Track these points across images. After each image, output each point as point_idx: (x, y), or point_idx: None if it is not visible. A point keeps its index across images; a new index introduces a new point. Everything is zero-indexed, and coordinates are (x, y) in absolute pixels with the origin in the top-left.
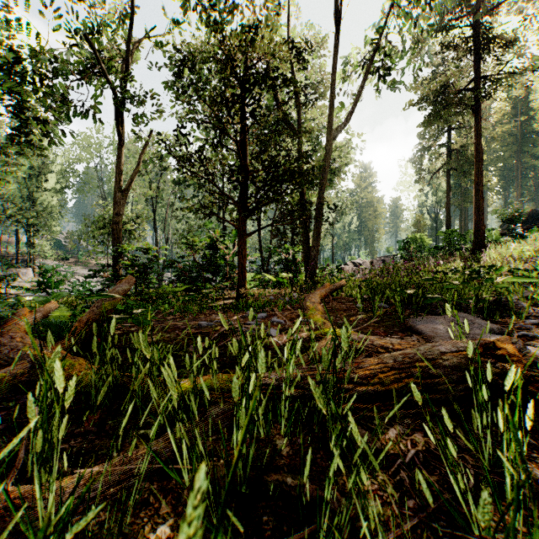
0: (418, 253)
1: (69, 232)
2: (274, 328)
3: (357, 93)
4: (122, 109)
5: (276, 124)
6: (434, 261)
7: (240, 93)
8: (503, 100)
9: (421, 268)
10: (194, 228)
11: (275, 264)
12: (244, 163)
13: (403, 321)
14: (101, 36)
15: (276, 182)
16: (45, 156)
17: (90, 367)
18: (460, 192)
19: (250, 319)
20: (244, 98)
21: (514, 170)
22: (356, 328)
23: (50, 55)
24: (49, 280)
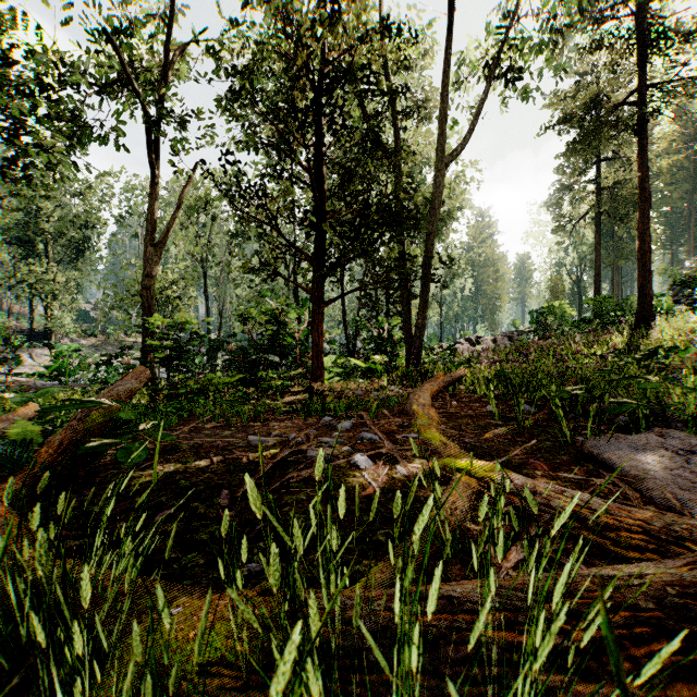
0: (559, 327)
1: (98, 300)
2: (365, 453)
3: (479, 106)
4: (154, 132)
5: (366, 142)
6: (581, 339)
7: (314, 99)
8: (669, 122)
9: (566, 348)
10: (256, 295)
11: (365, 344)
12: (321, 201)
13: (571, 440)
14: (129, 36)
15: (366, 226)
16: (48, 196)
17: (32, 542)
18: (611, 246)
19: (317, 475)
20: (320, 104)
21: (685, 216)
22: (502, 459)
23: (56, 58)
24: (62, 365)
